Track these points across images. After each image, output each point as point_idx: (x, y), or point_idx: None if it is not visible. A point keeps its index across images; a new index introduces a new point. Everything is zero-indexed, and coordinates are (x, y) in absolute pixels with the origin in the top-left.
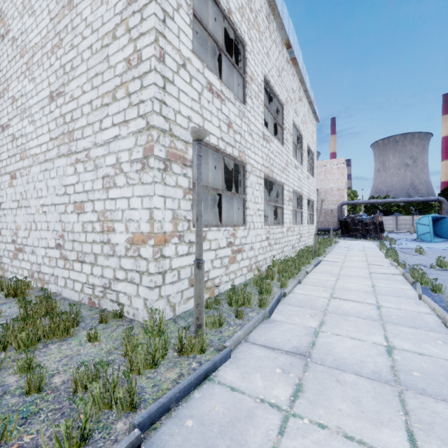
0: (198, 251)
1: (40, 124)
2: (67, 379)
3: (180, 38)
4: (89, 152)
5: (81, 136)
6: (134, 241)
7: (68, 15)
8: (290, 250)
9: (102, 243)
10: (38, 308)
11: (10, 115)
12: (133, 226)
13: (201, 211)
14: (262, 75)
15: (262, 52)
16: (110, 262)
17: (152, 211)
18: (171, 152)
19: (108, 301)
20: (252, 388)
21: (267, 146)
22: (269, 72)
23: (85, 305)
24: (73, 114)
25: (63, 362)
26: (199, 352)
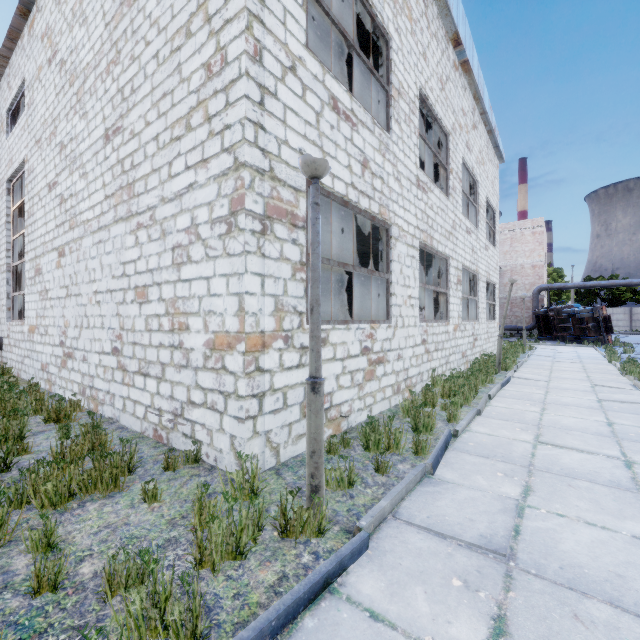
0: (313, 363)
1: (93, 177)
2: (101, 569)
3: (286, 26)
4: (154, 211)
5: (144, 189)
6: (216, 344)
7: (127, 15)
8: (459, 360)
9: (172, 347)
10: (79, 443)
11: (57, 168)
12: (214, 322)
13: (318, 297)
14: (416, 87)
15: (415, 52)
16: (182, 376)
17: (242, 298)
18: (272, 205)
19: (179, 435)
20: (409, 617)
21: (424, 198)
22: (426, 83)
23: (148, 439)
24: (134, 158)
25: (101, 536)
26: (315, 534)
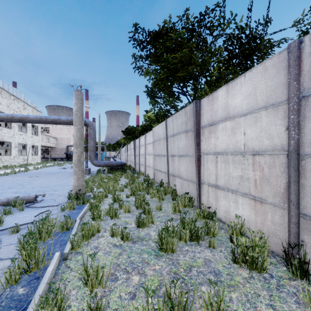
0: None
1: None
2: None
3: None
4: None
5: None
6: None
7: None
8: (16, 164)
9: None
10: None
11: None
12: None
13: None
14: None
15: None
16: None
17: None
18: None
19: None
20: None
21: (1, 131)
22: (1, 109)
23: None
24: None
25: None
26: None
